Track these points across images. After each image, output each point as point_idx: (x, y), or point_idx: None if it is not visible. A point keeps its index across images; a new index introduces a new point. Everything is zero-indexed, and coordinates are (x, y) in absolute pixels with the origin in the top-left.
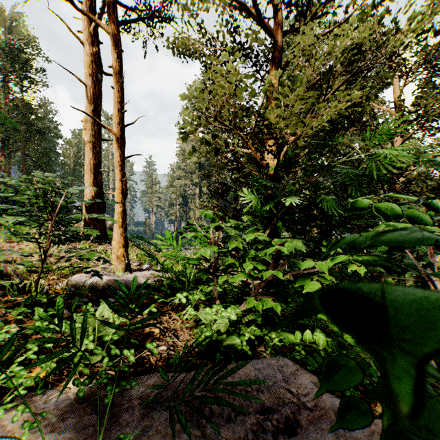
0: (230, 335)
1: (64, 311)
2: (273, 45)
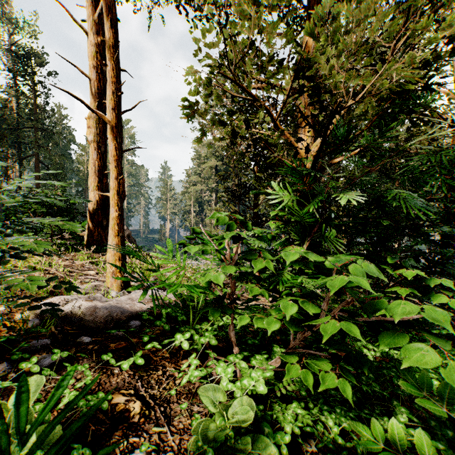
0: (258, 433)
1: (1, 367)
2: None
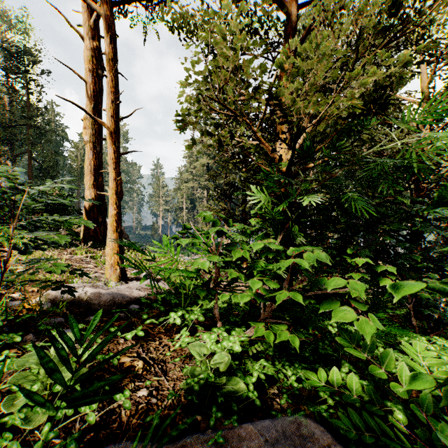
0: (232, 376)
1: (28, 337)
2: (286, 20)
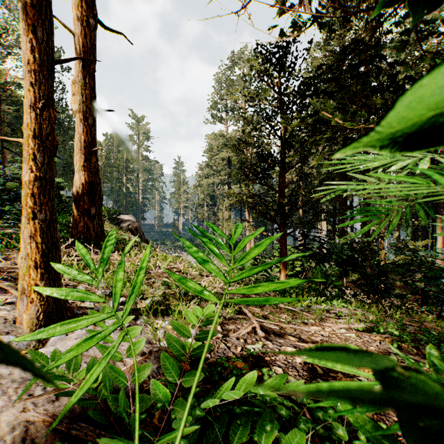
0: None
1: None
2: None
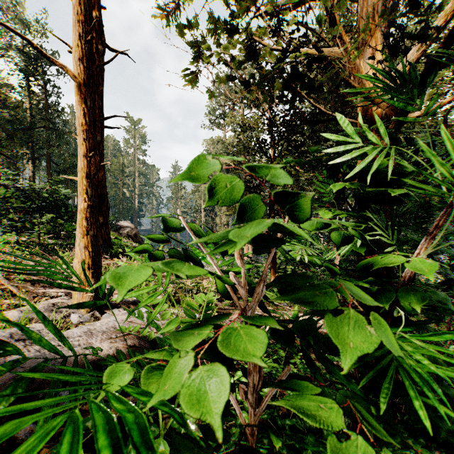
0: None
1: None
2: None
